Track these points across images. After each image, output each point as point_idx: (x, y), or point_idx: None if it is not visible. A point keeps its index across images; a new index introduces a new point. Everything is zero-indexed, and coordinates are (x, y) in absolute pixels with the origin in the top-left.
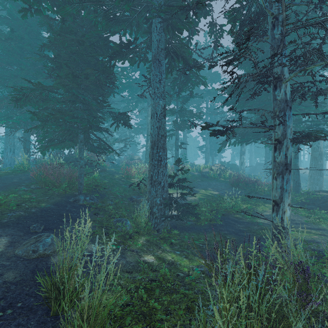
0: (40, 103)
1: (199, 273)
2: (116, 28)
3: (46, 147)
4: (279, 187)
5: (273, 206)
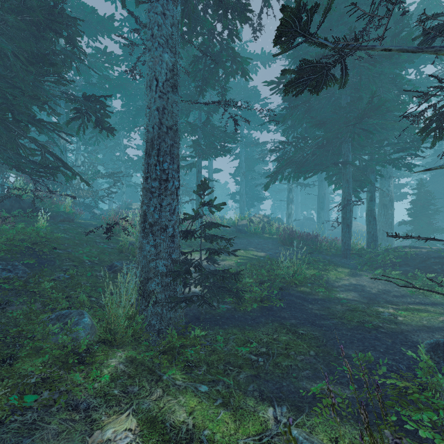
0: None
1: None
2: None
3: None
4: None
5: None
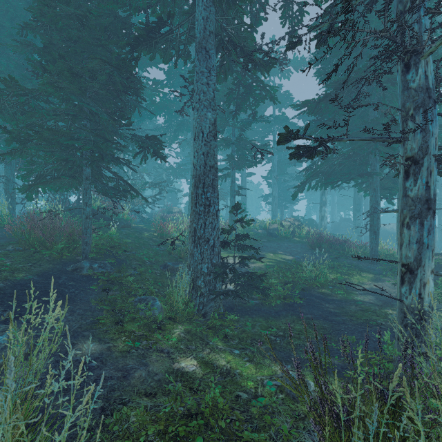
0: (19, 116)
1: (274, 391)
2: (139, 2)
3: (30, 187)
4: (415, 240)
5: (404, 275)
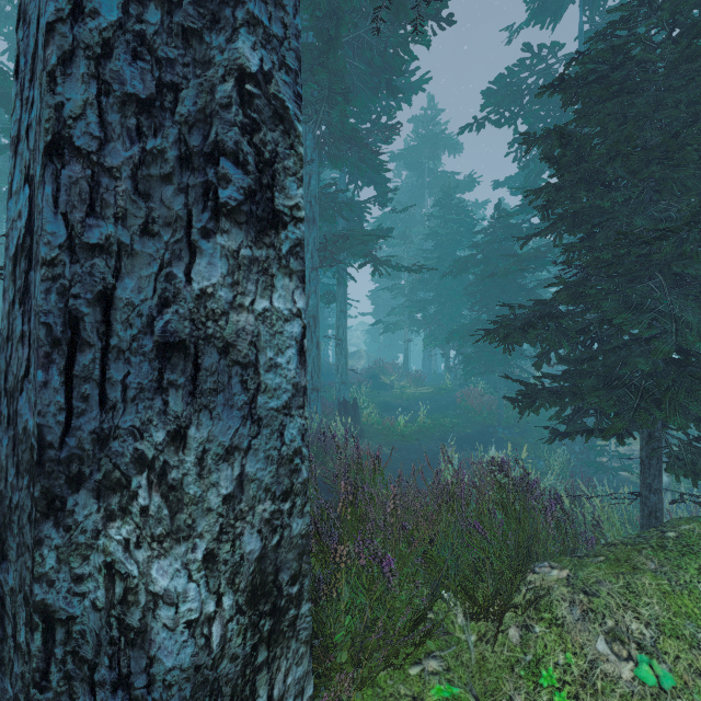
0: (464, 339)
1: None
2: None
3: (469, 377)
4: None
5: None
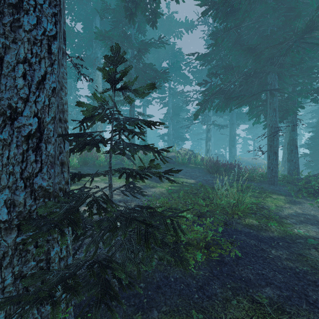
0: None
1: None
2: None
3: None
4: None
5: None
